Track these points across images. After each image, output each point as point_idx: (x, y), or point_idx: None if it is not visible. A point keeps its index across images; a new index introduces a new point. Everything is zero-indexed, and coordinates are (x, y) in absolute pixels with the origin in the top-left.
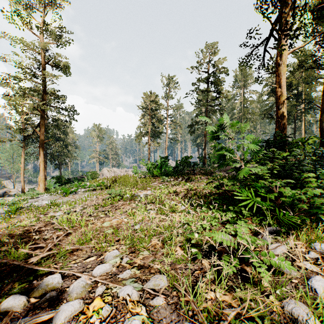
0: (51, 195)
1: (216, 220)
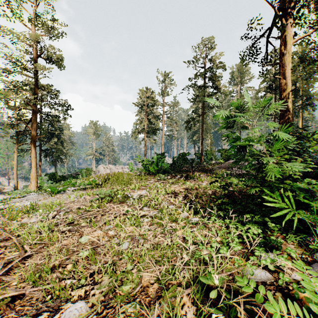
0: (38, 194)
1: (237, 240)
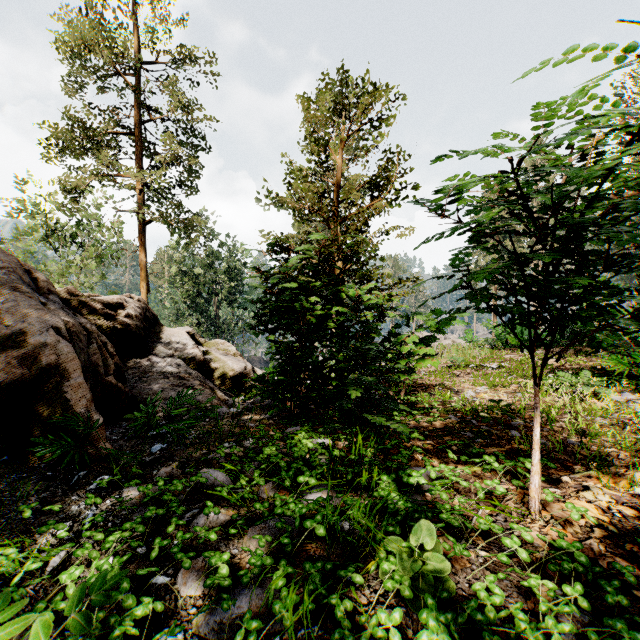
0: None
1: (580, 381)
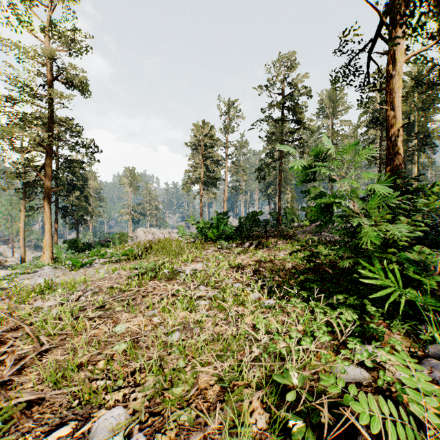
0: (55, 269)
1: (324, 329)
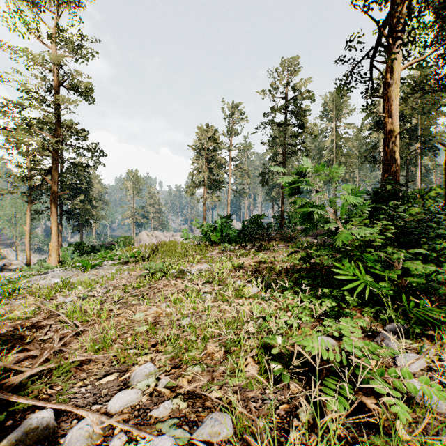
0: (65, 270)
1: (308, 313)
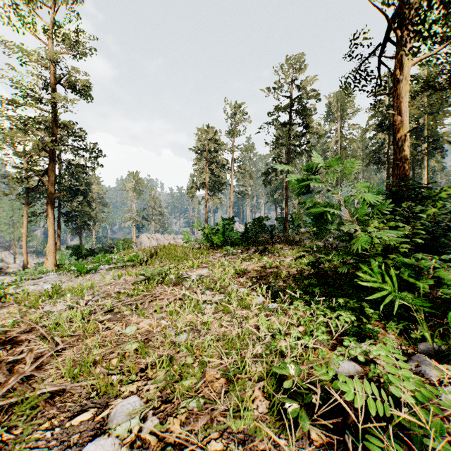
0: (60, 275)
1: (323, 329)
